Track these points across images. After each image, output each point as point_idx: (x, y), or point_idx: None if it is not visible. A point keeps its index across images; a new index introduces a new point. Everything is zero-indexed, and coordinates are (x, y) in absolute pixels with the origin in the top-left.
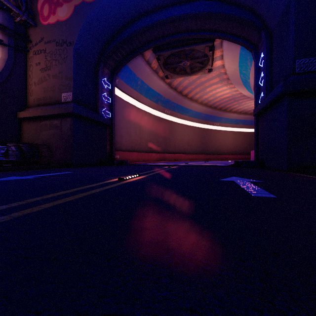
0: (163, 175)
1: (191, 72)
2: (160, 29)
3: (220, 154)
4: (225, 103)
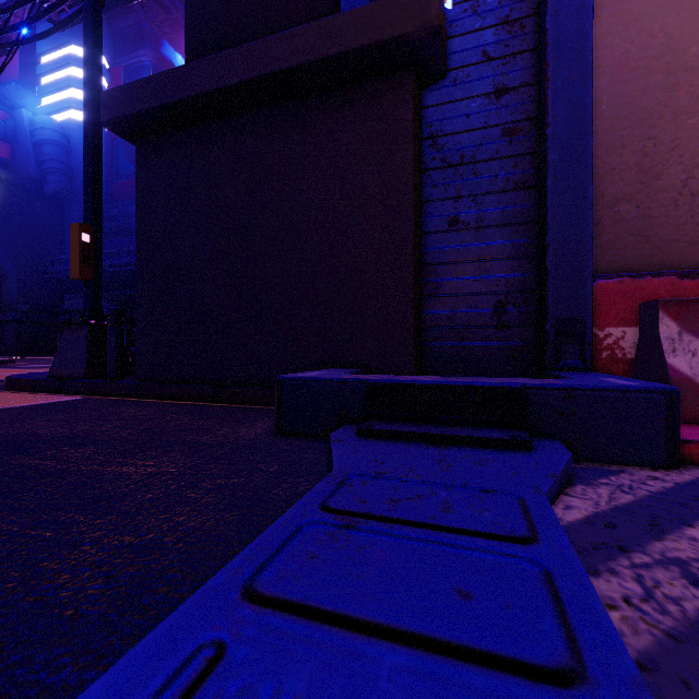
0: None
1: None
2: None
3: None
4: None
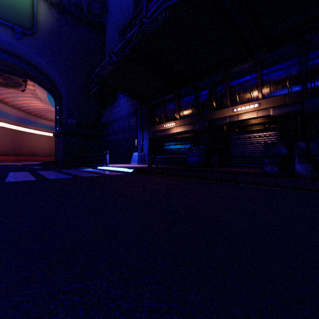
0: None
1: (3, 84)
2: None
3: (36, 156)
4: (40, 111)
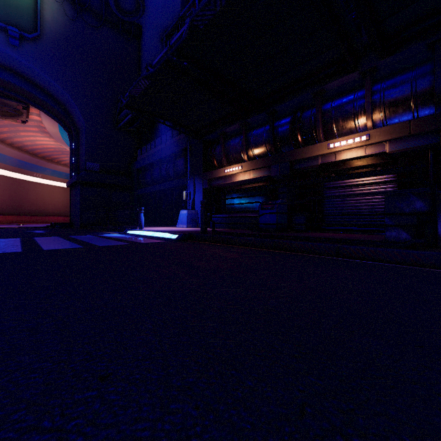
0: None
1: None
2: None
3: (45, 215)
4: (50, 153)
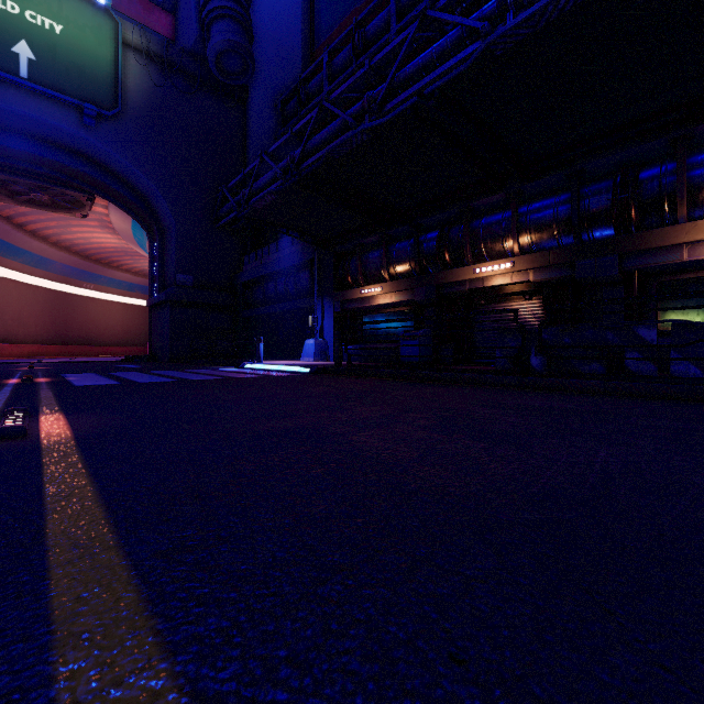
0: (58, 367)
1: (47, 205)
2: (0, 149)
3: (98, 344)
4: (109, 254)
